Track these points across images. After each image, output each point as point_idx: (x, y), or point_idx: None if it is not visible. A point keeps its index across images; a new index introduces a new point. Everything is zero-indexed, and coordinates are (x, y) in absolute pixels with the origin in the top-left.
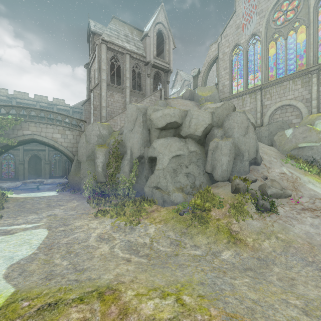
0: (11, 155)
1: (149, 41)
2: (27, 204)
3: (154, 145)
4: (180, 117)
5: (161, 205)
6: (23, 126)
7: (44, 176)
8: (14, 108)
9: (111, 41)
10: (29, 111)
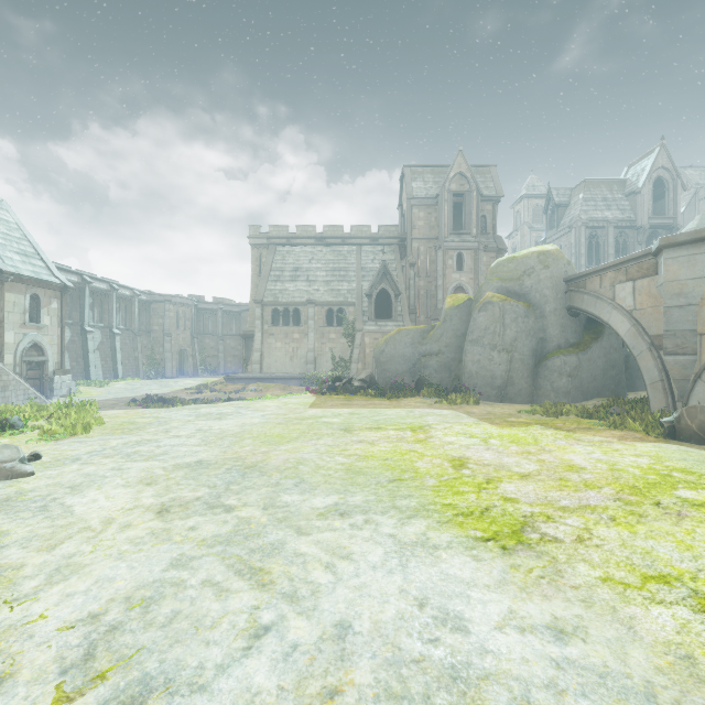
0: None
1: (642, 199)
2: None
3: None
4: None
5: None
6: None
7: None
8: None
9: (589, 218)
10: None
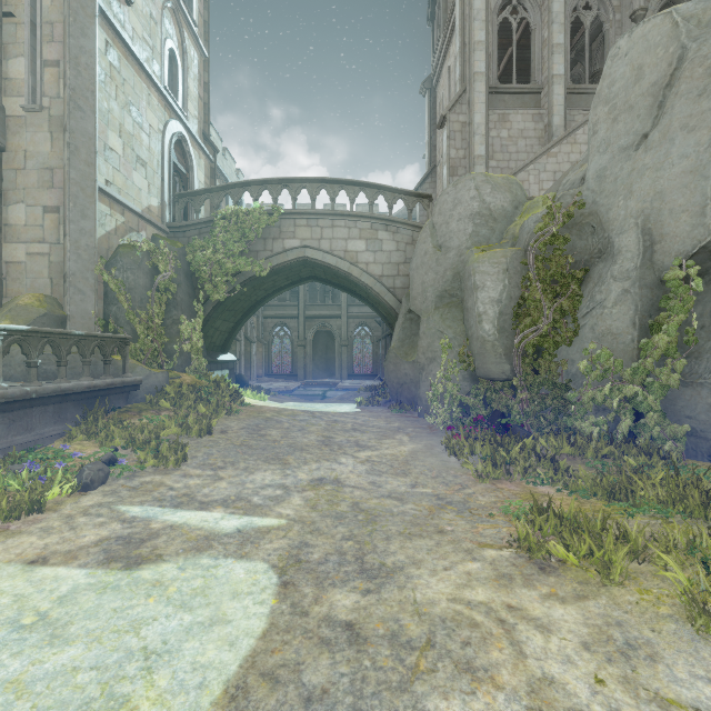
0: (288, 331)
1: None
2: (273, 427)
3: None
4: None
5: None
6: (284, 228)
7: (339, 373)
8: (267, 186)
9: None
10: (296, 190)
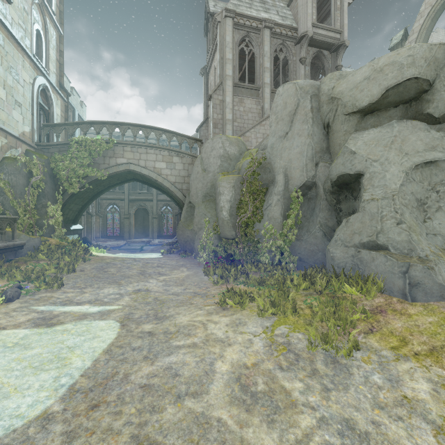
0: (118, 208)
1: None
2: (112, 267)
3: (352, 146)
4: (432, 62)
5: (401, 295)
6: (117, 151)
7: (151, 235)
8: (105, 125)
9: (240, 12)
10: (124, 129)
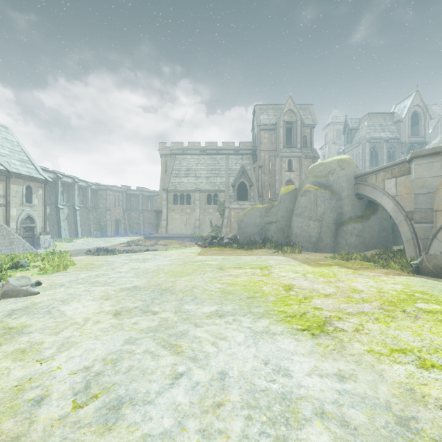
0: None
1: (404, 125)
2: None
3: None
4: None
5: None
6: None
7: None
8: None
9: (371, 137)
10: None
